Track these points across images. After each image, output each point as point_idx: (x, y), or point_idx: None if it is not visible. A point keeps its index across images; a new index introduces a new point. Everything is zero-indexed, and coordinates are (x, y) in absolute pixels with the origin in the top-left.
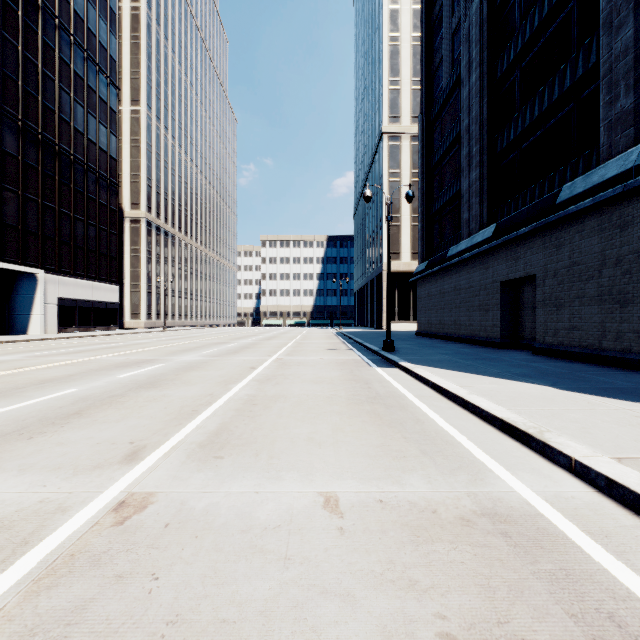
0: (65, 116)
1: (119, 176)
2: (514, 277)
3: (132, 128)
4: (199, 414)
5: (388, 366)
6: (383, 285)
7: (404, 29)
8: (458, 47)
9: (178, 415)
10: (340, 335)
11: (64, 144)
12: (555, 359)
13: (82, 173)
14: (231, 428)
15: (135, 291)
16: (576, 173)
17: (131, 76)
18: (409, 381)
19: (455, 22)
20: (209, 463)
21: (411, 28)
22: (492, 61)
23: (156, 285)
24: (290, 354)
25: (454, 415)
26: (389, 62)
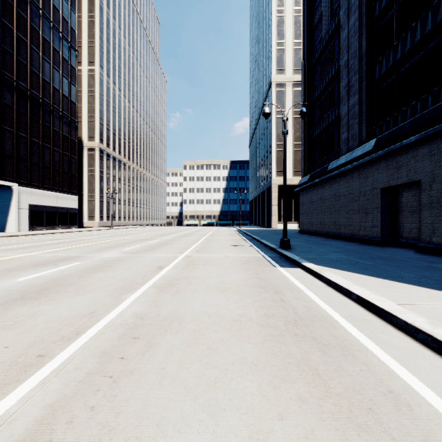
0: (35, 69)
1: (80, 117)
2: (396, 183)
3: (89, 82)
4: (38, 368)
5: (290, 266)
6: (272, 195)
7: (288, 4)
8: (336, 2)
9: (4, 371)
10: (240, 232)
11: (34, 90)
12: None
13: (49, 112)
14: (56, 429)
15: (91, 200)
16: None
17: (88, 44)
18: (322, 289)
19: None
20: None
21: (293, 3)
22: (370, 3)
23: (107, 196)
24: (199, 251)
25: (441, 377)
26: (276, 29)
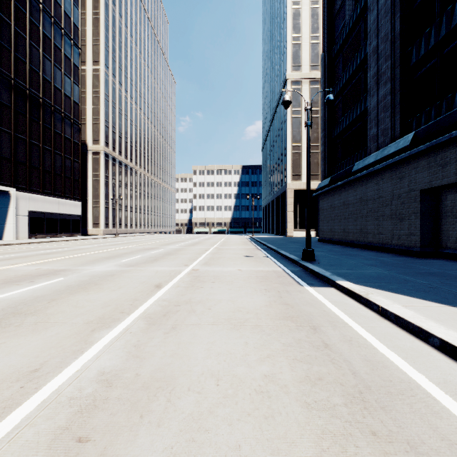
0: (35, 67)
1: (84, 119)
2: (440, 184)
3: (94, 82)
4: None
5: (320, 284)
6: (287, 200)
7: None
8: None
9: None
10: (253, 241)
11: (34, 89)
12: None
13: (50, 113)
14: None
15: (96, 206)
16: None
17: (93, 43)
18: (377, 323)
19: None
20: None
21: None
22: None
23: (112, 202)
24: (207, 263)
25: None
26: (292, 22)
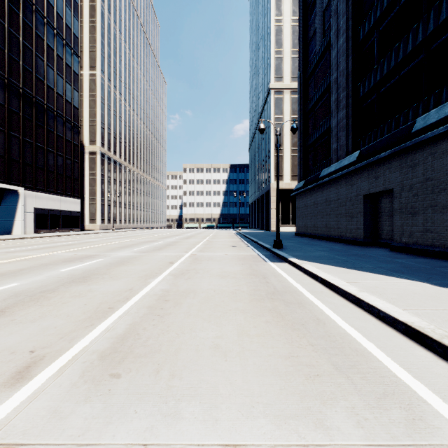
0: (40, 76)
1: (81, 121)
2: (375, 191)
3: (90, 86)
4: (113, 312)
5: (279, 261)
6: (270, 199)
7: (286, 14)
8: (328, 21)
9: (93, 313)
10: (239, 235)
11: (39, 96)
12: (412, 255)
13: (53, 118)
14: (139, 331)
15: (92, 203)
16: (427, 108)
17: (90, 49)
18: (299, 275)
19: (325, 2)
20: (102, 386)
21: (291, 13)
22: (355, 28)
23: (108, 199)
24: (202, 250)
25: (351, 314)
26: (275, 37)
